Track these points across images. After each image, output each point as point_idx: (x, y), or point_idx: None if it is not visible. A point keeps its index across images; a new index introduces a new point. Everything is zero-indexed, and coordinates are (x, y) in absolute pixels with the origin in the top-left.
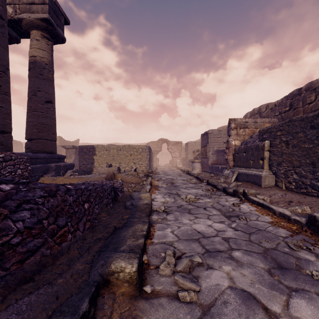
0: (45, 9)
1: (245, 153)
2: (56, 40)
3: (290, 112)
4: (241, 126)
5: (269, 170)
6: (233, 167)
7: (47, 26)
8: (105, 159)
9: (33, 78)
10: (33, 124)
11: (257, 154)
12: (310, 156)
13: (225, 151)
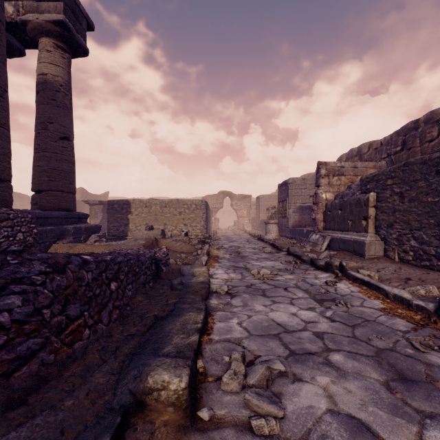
0: (59, 7)
1: (341, 210)
2: (75, 51)
3: (403, 154)
4: (335, 172)
5: (376, 234)
6: (324, 230)
7: (62, 32)
8: (144, 219)
9: (42, 104)
10: (43, 170)
11: (358, 211)
12: (435, 214)
13: (312, 207)
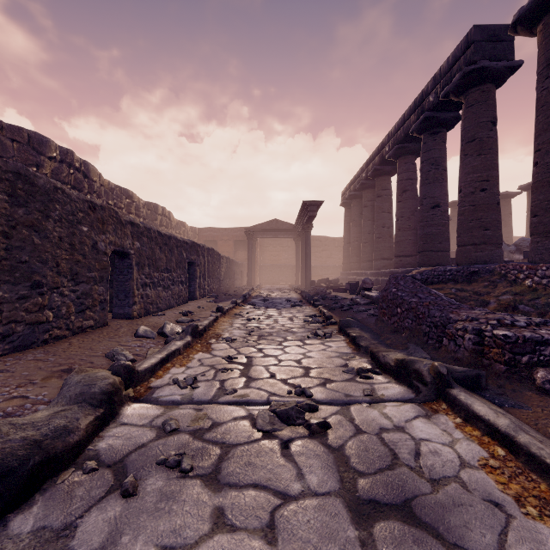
0: None
1: None
2: None
3: None
4: None
5: None
6: None
7: None
8: None
9: None
10: None
11: None
12: None
13: None
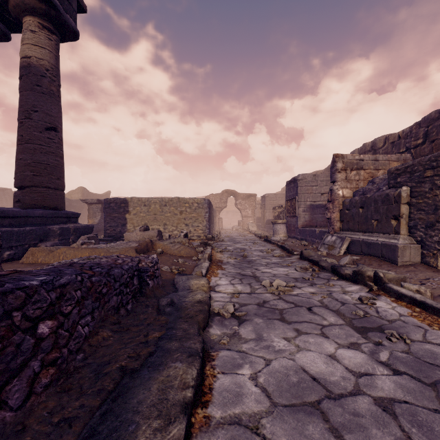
0: None
1: (363, 208)
2: (64, 33)
3: (425, 147)
4: (354, 166)
5: (410, 237)
6: (340, 231)
7: (48, 10)
8: (143, 219)
9: (25, 90)
10: (26, 164)
11: (386, 209)
12: None
13: (327, 206)
